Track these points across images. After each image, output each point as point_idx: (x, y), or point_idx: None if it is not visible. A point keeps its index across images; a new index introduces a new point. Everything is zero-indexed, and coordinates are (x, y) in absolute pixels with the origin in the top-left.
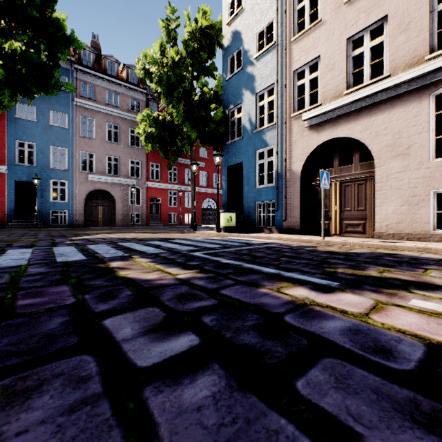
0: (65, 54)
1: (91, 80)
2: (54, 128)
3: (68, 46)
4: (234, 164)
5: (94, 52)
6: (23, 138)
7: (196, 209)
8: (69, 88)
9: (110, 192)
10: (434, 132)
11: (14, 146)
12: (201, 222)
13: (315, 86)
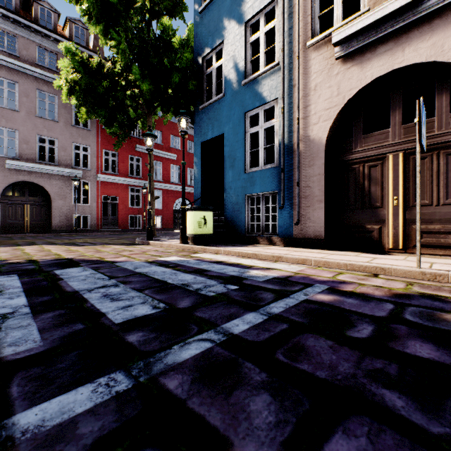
0: None
1: (11, 27)
2: None
3: None
4: (211, 137)
5: None
6: None
7: (166, 211)
8: None
9: (43, 186)
10: None
11: None
12: (172, 226)
13: (332, 24)
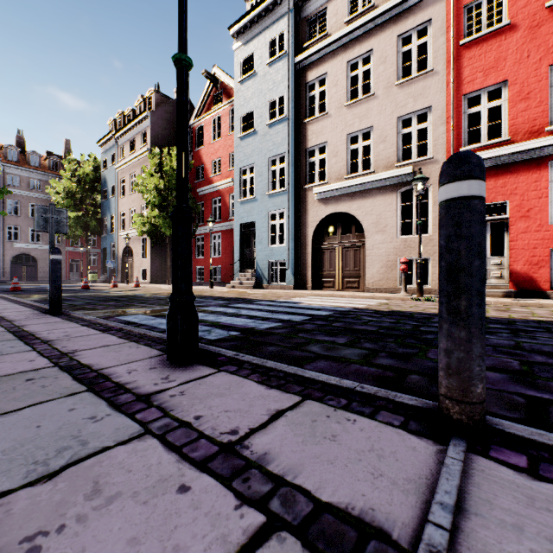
0: (1, 198)
1: (16, 172)
2: None
3: (3, 194)
4: (105, 247)
5: (19, 150)
6: None
7: None
8: (3, 214)
9: (34, 255)
10: (142, 250)
11: None
12: None
13: None
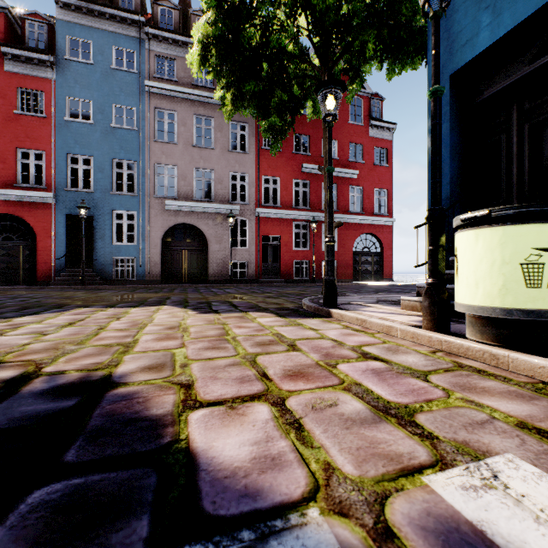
0: None
1: (170, 50)
2: (117, 132)
3: None
4: (489, 43)
5: (176, 7)
6: (76, 150)
7: (342, 253)
8: None
9: (199, 227)
10: None
11: (65, 164)
12: (351, 275)
13: None
